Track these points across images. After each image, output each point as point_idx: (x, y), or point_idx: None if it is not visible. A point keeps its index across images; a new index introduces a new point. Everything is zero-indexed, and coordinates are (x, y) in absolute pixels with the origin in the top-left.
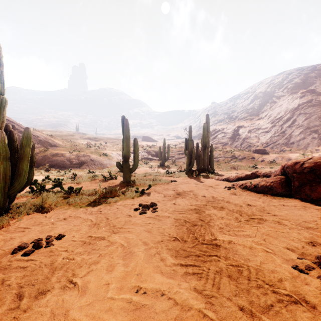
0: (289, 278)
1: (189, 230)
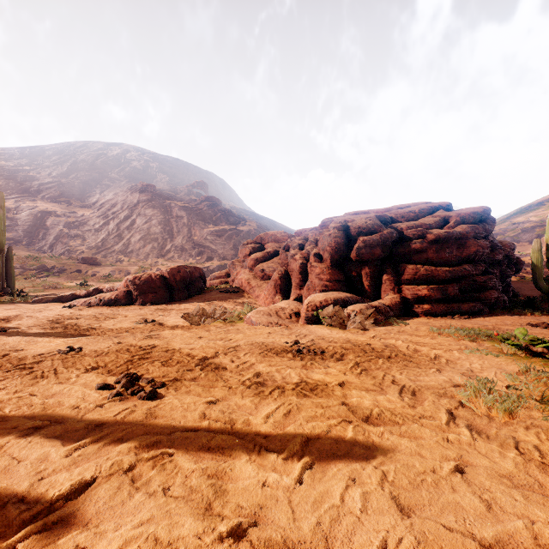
0: (134, 326)
1: (66, 329)
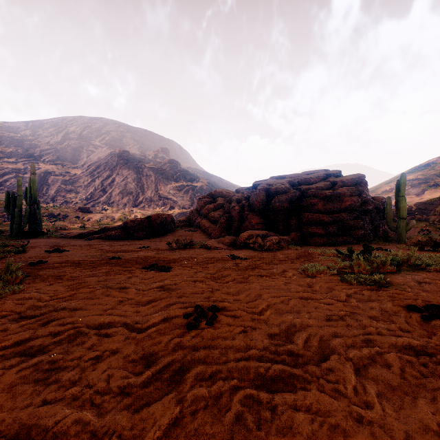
0: (139, 249)
1: (101, 250)
